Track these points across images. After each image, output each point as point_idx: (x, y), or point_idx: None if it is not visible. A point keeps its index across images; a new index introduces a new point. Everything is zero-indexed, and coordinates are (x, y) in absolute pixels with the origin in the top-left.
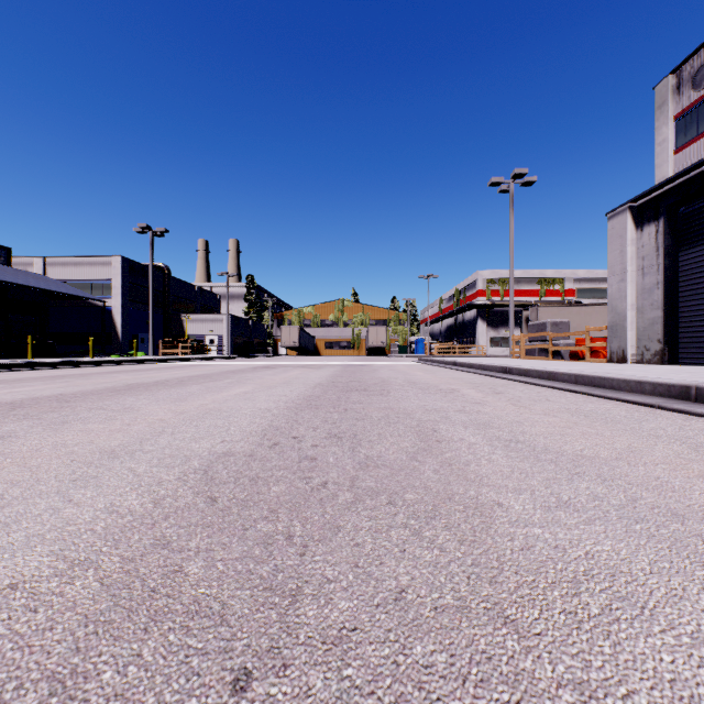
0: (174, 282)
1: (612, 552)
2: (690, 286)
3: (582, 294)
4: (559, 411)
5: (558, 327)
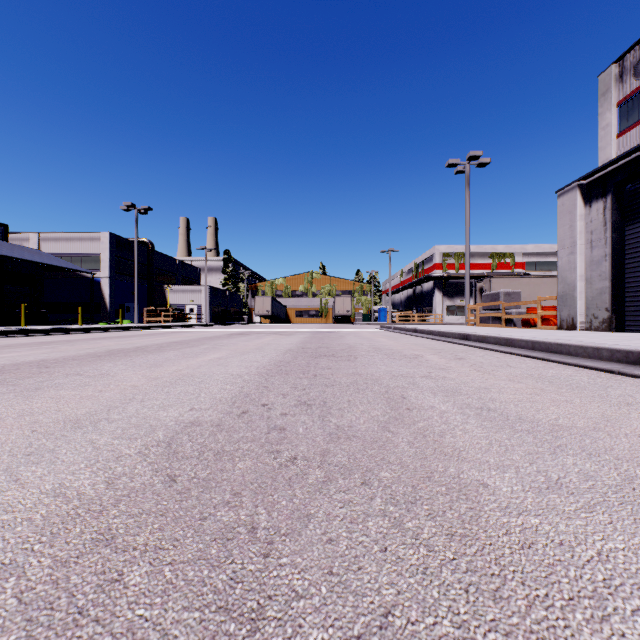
0: (157, 256)
1: (628, 552)
2: (636, 258)
3: (530, 267)
4: (522, 377)
5: (510, 297)
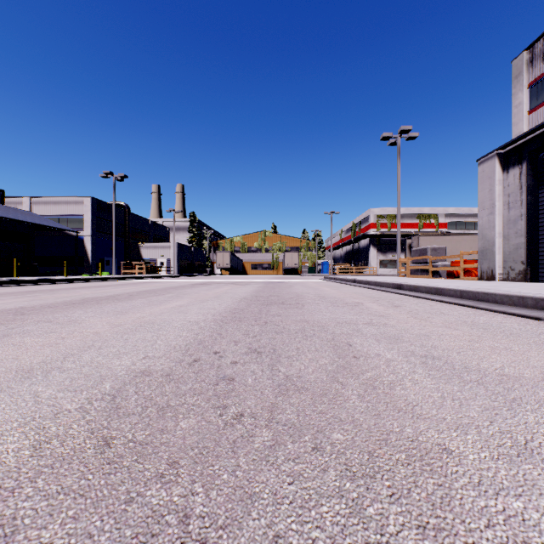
0: (133, 217)
1: None
2: None
3: (452, 226)
4: (457, 324)
5: (436, 251)
